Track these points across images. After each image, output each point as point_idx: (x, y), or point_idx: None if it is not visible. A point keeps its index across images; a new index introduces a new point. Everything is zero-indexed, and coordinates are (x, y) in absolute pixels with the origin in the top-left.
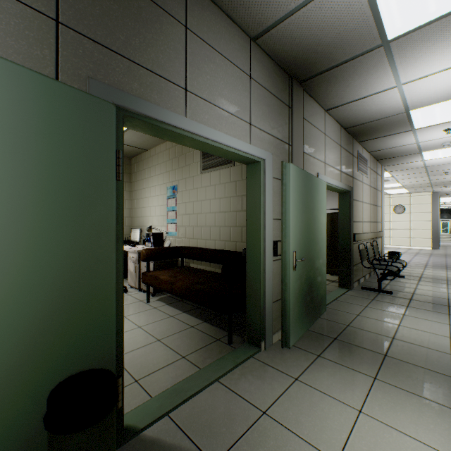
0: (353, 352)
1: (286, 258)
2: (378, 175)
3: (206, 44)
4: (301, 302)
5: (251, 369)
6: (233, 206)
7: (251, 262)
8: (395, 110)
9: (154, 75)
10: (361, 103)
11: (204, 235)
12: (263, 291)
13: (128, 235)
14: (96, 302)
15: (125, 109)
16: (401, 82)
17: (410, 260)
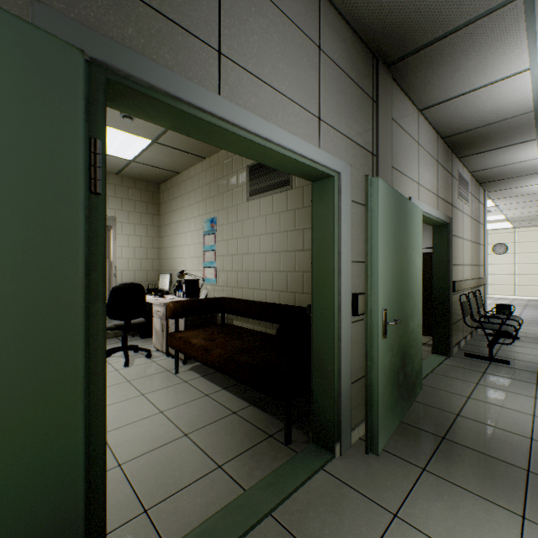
0: (476, 464)
1: (372, 319)
2: (480, 203)
3: None
4: (392, 383)
5: (321, 493)
6: (291, 243)
7: (320, 325)
8: (520, 108)
9: (164, 19)
10: (471, 98)
11: (252, 283)
12: (337, 368)
13: (156, 282)
14: (39, 421)
15: (110, 69)
16: (537, 62)
17: (519, 314)
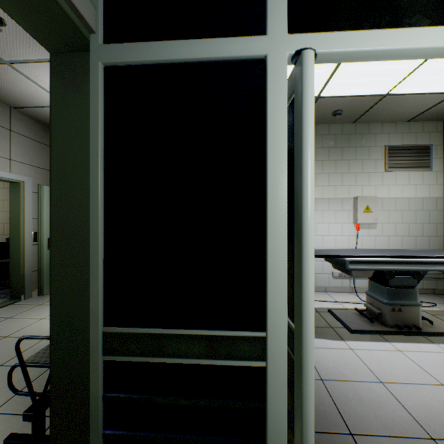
0: None
1: (42, 242)
2: None
3: None
4: None
5: (8, 308)
6: (7, 207)
7: (15, 246)
8: None
9: None
10: None
11: None
12: (24, 263)
13: None
14: None
15: None
16: None
17: None
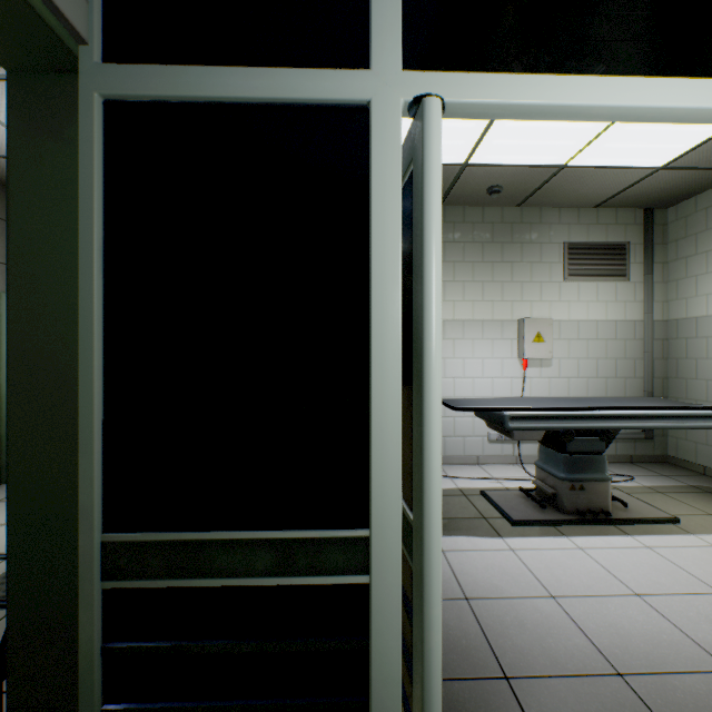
0: None
1: (3, 391)
2: None
3: None
4: None
5: None
6: None
7: None
8: None
9: None
10: None
11: None
12: None
13: None
14: None
15: None
16: None
17: None
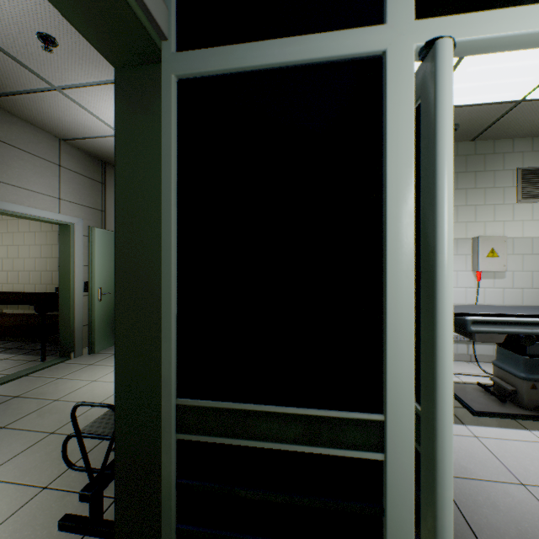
0: None
1: (93, 292)
2: None
3: (16, 148)
4: (109, 324)
5: (58, 367)
6: (56, 253)
7: (64, 297)
8: None
9: None
10: None
11: (23, 280)
12: (73, 317)
13: None
14: None
15: None
16: None
17: None
